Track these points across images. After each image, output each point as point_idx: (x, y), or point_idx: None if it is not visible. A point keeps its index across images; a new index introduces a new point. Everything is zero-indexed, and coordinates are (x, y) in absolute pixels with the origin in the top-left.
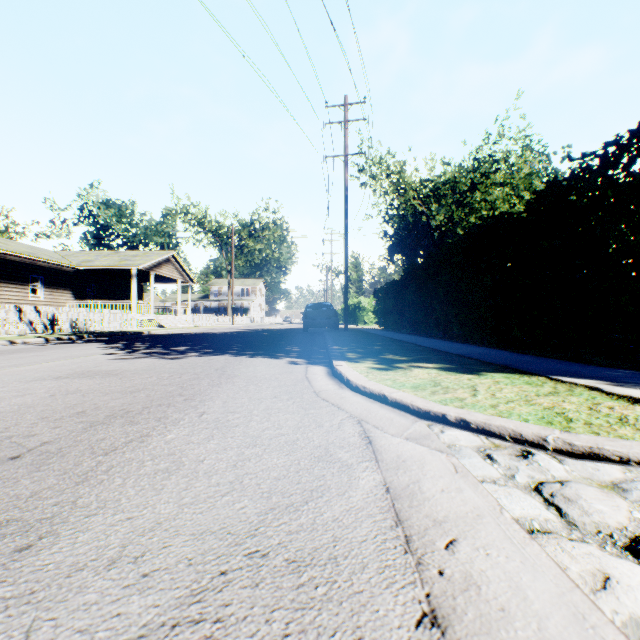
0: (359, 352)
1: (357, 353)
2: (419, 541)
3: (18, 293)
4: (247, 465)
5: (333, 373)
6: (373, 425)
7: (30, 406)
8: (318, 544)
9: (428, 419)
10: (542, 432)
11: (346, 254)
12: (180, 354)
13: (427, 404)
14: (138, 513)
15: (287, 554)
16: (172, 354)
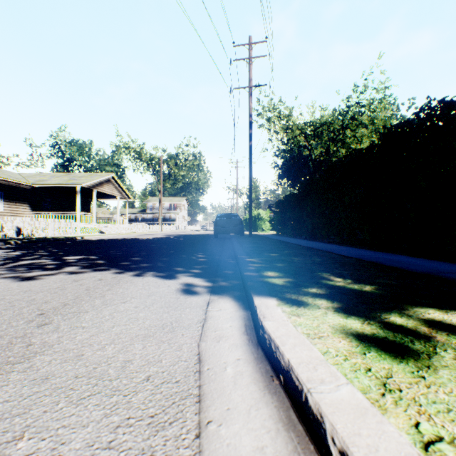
0: (283, 269)
1: (282, 272)
2: None
3: None
4: None
5: (260, 340)
6: None
7: None
8: None
9: None
10: None
11: (250, 171)
12: (53, 269)
13: None
14: None
15: None
16: (43, 269)
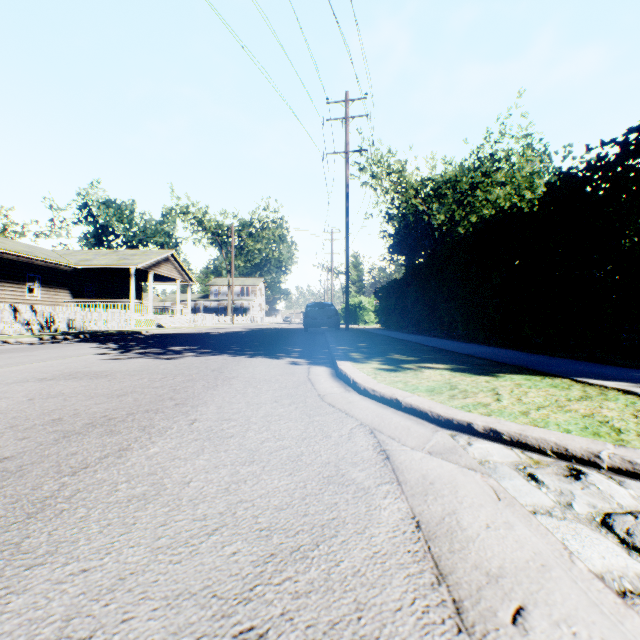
0: (363, 352)
1: (361, 353)
2: (474, 610)
3: (15, 292)
4: (242, 489)
5: (337, 374)
6: (388, 435)
7: (2, 412)
8: (336, 616)
9: (450, 428)
10: (593, 446)
11: (347, 252)
12: (176, 354)
13: (448, 411)
14: (97, 562)
15: (293, 634)
16: (168, 354)
